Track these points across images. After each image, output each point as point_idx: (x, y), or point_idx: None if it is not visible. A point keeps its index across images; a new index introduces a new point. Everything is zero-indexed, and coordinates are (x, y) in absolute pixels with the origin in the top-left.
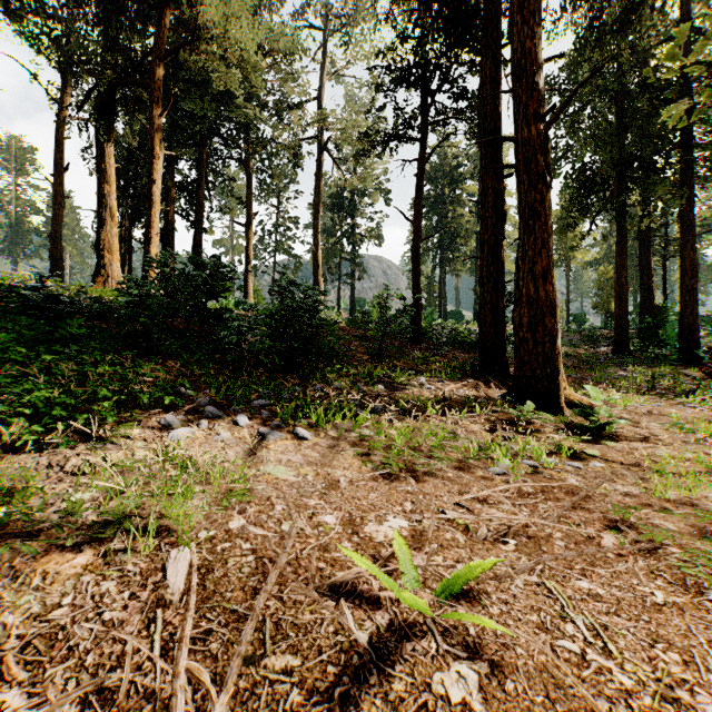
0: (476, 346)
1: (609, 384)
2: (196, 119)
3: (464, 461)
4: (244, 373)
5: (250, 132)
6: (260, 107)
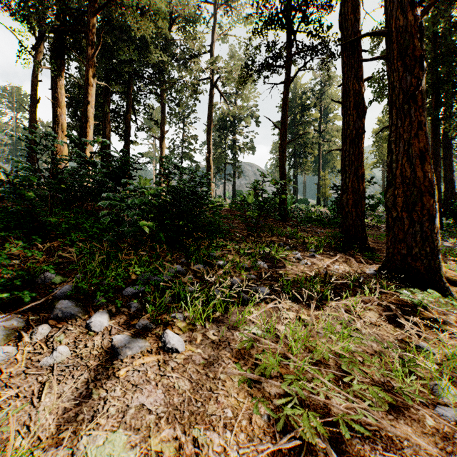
0: (328, 223)
1: (453, 256)
2: (124, 63)
3: (391, 387)
4: (119, 255)
5: (163, 73)
6: (170, 56)
